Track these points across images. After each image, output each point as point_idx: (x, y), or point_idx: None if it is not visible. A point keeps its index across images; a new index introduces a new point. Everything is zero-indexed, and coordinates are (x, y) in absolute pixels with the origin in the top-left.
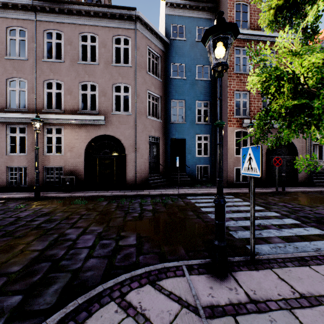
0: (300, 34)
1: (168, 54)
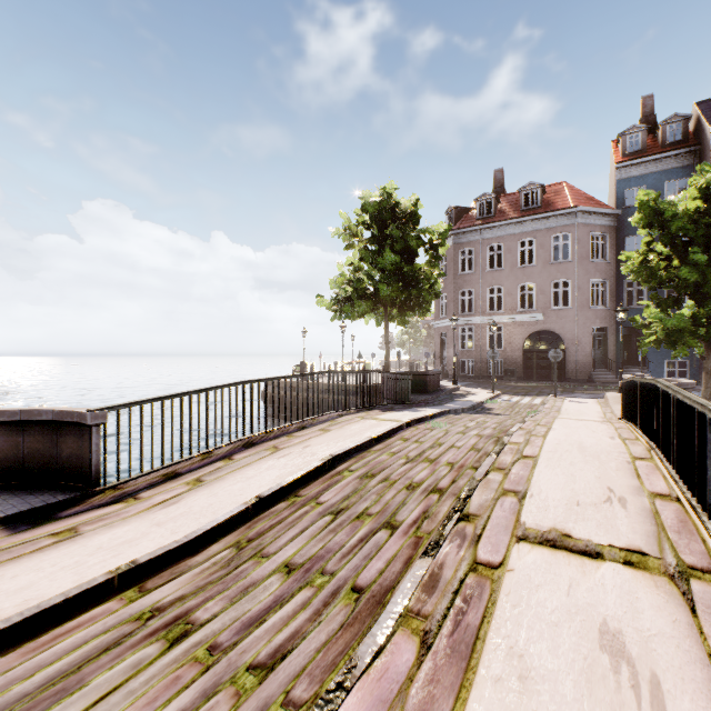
0: (654, 310)
1: (620, 227)
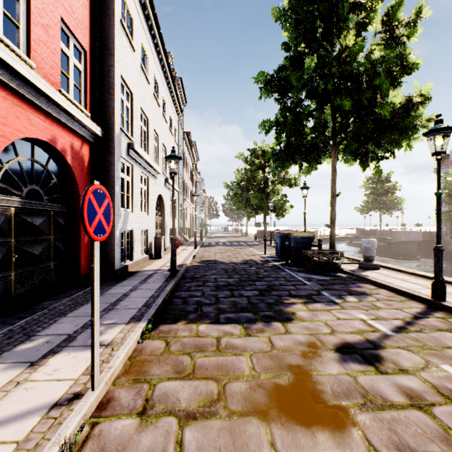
0: None
1: None
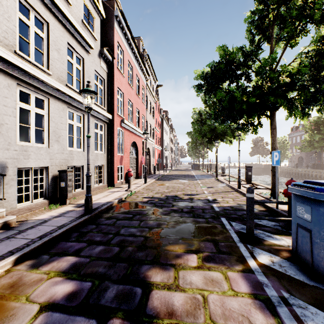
0: None
1: None
